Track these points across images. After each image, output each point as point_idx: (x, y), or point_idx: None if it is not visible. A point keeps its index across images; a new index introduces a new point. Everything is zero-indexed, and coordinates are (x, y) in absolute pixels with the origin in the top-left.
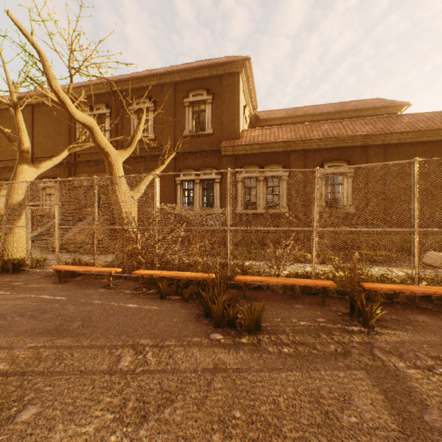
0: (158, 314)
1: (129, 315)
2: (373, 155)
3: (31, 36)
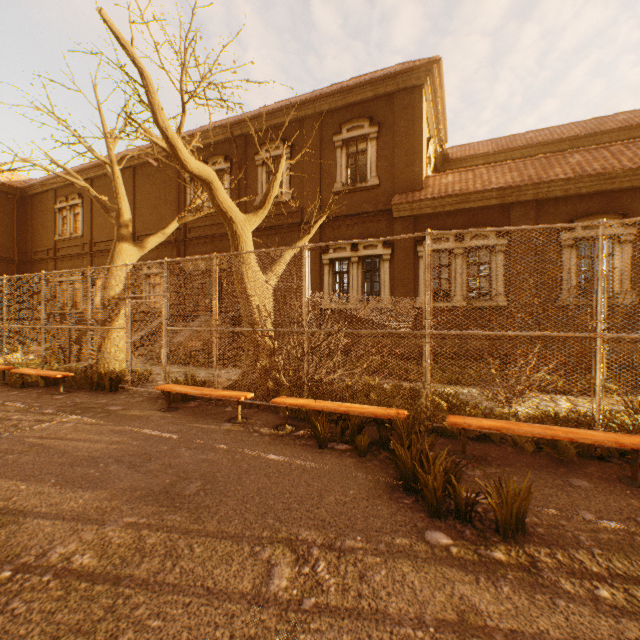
0: (320, 478)
1: (273, 475)
2: None
3: (131, 47)
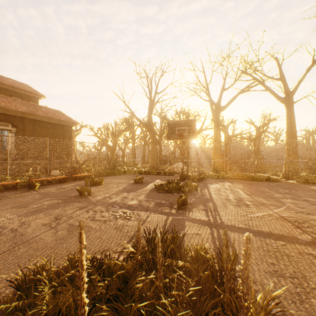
0: None
1: None
2: (28, 123)
3: None
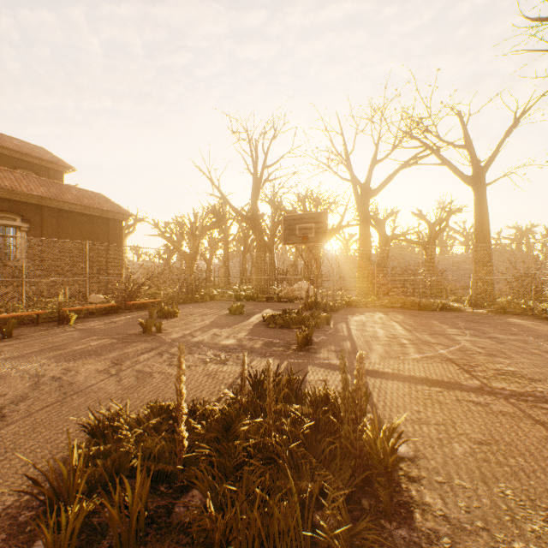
0: None
1: None
2: (49, 215)
3: None
